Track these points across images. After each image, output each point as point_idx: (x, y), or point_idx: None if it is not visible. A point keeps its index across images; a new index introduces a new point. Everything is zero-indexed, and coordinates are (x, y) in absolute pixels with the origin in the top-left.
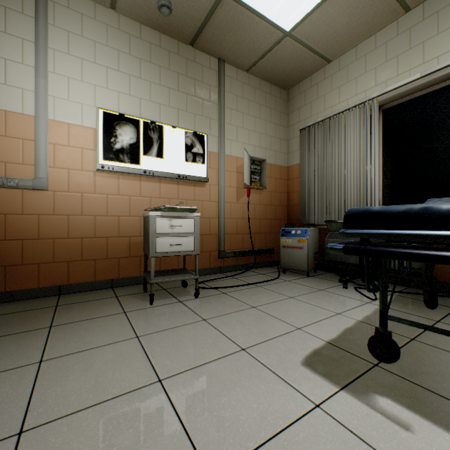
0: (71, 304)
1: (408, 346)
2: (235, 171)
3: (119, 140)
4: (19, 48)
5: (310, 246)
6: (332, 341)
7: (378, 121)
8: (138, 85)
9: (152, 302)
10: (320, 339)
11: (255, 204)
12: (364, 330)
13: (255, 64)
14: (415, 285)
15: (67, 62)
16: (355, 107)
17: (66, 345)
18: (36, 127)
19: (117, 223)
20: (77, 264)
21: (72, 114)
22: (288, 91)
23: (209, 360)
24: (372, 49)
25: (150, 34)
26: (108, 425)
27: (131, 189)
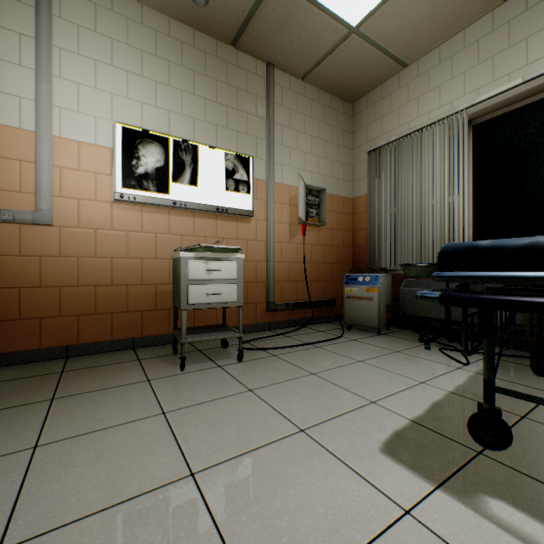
0: (81, 369)
1: (519, 427)
2: (288, 204)
3: (142, 163)
4: (15, 46)
5: (382, 296)
6: (417, 419)
7: (467, 139)
8: (166, 94)
9: (183, 367)
10: (402, 416)
11: (312, 244)
12: (458, 404)
13: (312, 69)
14: (516, 345)
15: (77, 64)
16: (438, 123)
17: (70, 424)
18: (38, 146)
19: (140, 267)
20: (90, 319)
21: (83, 129)
22: (353, 104)
23: (257, 445)
24: (460, 49)
25: (182, 30)
26: (120, 541)
27: (158, 225)
